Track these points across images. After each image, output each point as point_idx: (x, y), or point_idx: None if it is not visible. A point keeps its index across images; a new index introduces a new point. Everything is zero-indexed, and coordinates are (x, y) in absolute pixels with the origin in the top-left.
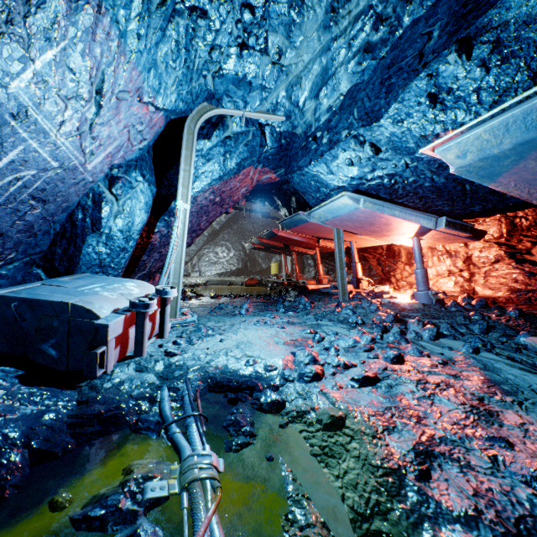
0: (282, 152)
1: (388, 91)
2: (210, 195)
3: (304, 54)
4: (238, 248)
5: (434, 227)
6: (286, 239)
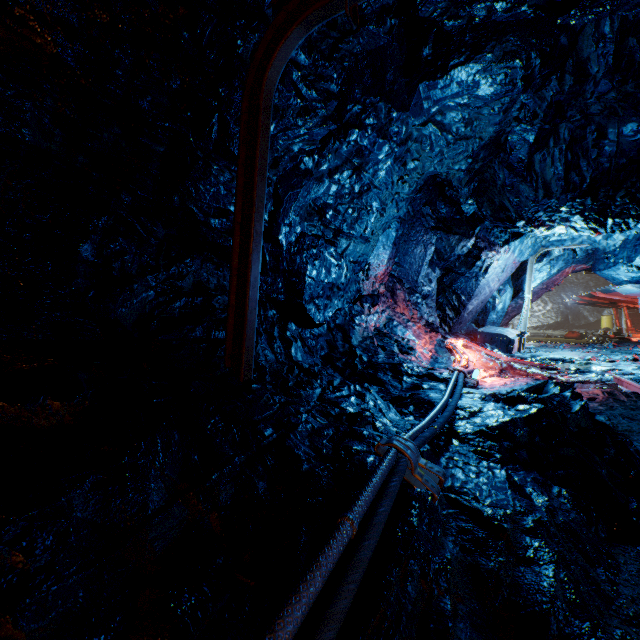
0: (589, 256)
1: (635, 251)
2: (540, 286)
3: None
4: (556, 301)
5: None
6: (606, 298)
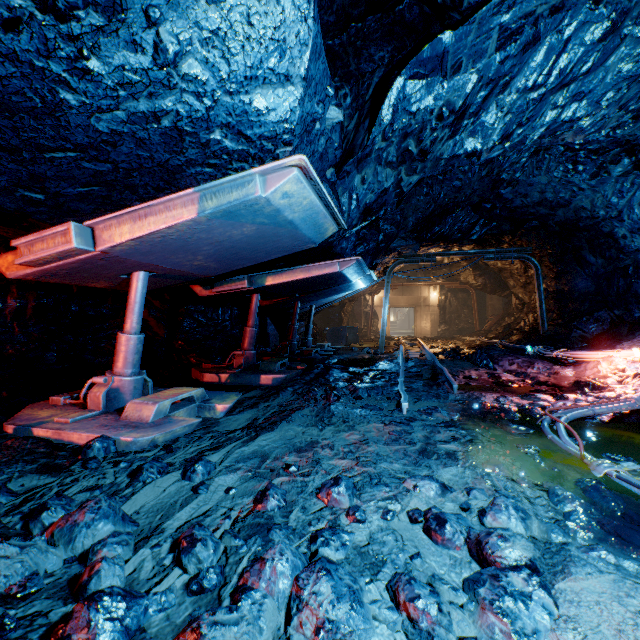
0: None
1: None
2: None
3: None
4: None
5: None
6: None
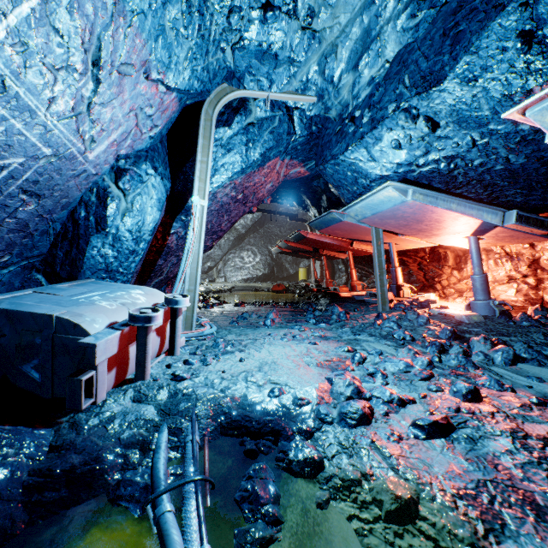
0: (312, 141)
1: (454, 42)
2: (231, 191)
3: (341, 14)
4: (264, 253)
5: (500, 223)
6: (316, 242)
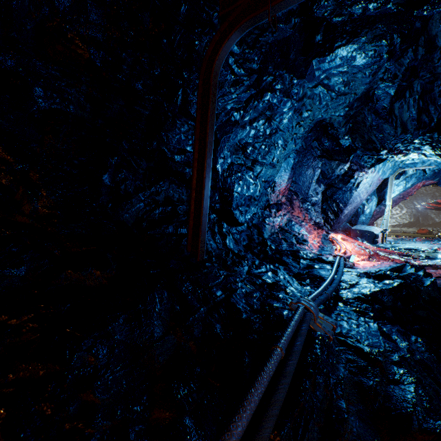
0: (435, 174)
1: None
2: (397, 196)
3: None
4: (410, 207)
5: None
6: None
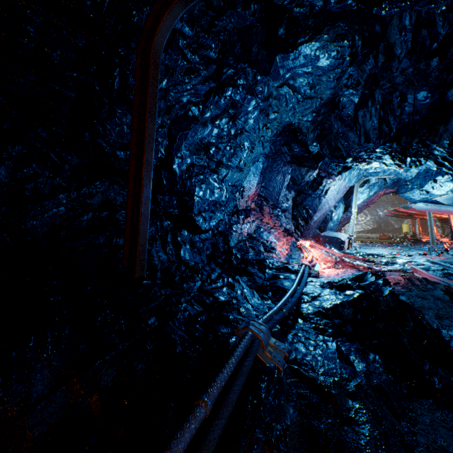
0: (395, 183)
1: (424, 180)
2: (362, 204)
3: None
4: (373, 214)
5: None
6: (406, 212)
